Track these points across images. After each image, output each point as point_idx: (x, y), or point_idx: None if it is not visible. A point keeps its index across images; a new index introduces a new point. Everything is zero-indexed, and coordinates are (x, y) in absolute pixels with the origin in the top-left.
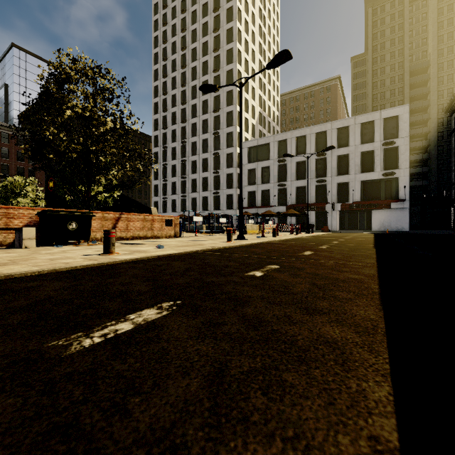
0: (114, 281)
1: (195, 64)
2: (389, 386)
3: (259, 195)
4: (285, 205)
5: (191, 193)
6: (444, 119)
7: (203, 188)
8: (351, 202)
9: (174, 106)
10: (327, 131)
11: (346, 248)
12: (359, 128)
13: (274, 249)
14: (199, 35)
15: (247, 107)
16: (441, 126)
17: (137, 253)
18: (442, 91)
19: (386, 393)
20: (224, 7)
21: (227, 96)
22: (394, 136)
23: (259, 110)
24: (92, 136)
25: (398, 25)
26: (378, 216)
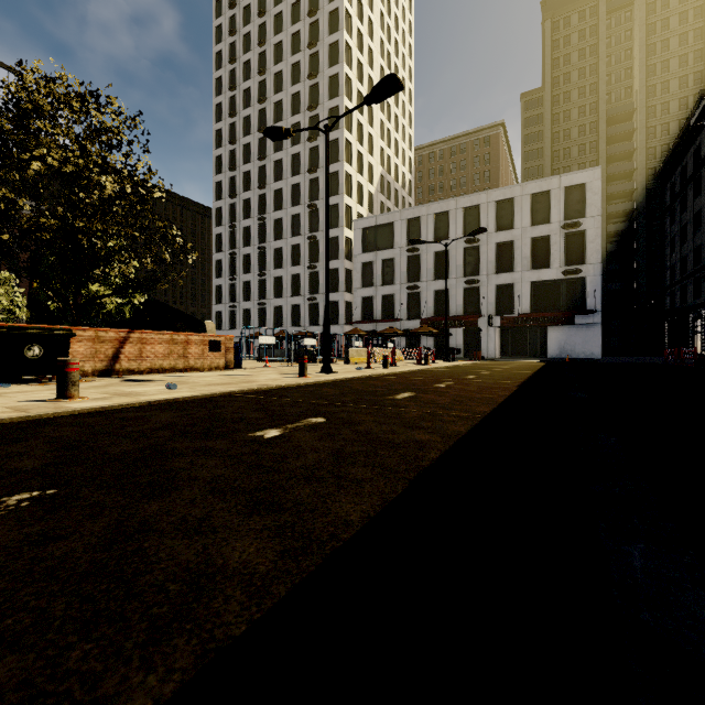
0: (0, 450)
1: (281, 97)
2: (181, 682)
3: (379, 302)
4: (418, 318)
5: (274, 299)
6: (657, 190)
7: (293, 291)
8: (517, 315)
9: (247, 162)
10: (481, 206)
11: (474, 387)
12: (528, 201)
13: (359, 388)
14: (286, 52)
15: (361, 166)
16: (653, 200)
17: (119, 397)
18: (654, 148)
19: (150, 702)
20: (325, 9)
21: (330, 148)
22: (579, 214)
23: (381, 171)
24: (80, 205)
25: (590, 48)
26: (557, 336)
